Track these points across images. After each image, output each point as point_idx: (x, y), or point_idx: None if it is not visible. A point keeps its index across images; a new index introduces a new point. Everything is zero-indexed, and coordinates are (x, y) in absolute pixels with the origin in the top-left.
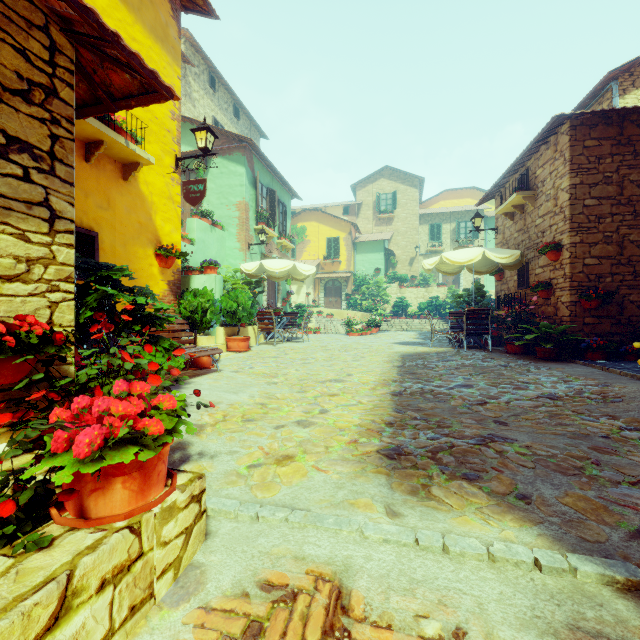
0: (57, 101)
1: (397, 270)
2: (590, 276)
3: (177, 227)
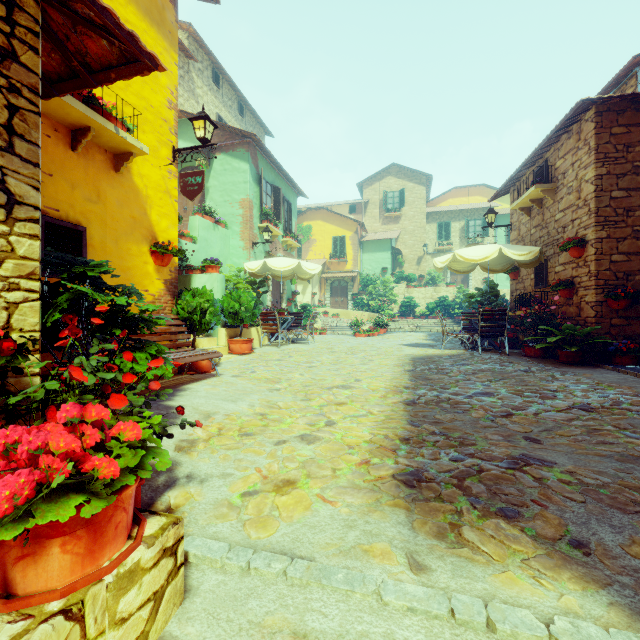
0: (16, 66)
1: (404, 269)
2: (618, 274)
3: (174, 223)
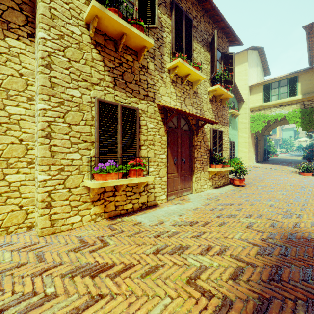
0: None
1: (299, 135)
2: None
3: None
